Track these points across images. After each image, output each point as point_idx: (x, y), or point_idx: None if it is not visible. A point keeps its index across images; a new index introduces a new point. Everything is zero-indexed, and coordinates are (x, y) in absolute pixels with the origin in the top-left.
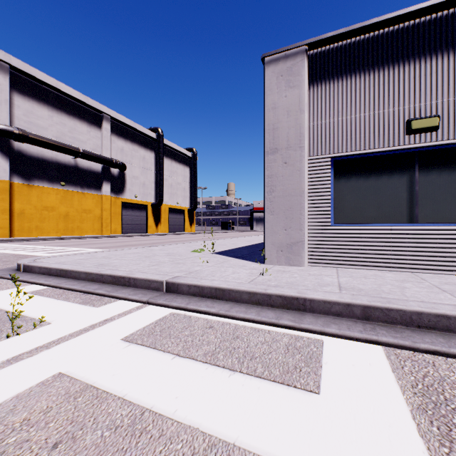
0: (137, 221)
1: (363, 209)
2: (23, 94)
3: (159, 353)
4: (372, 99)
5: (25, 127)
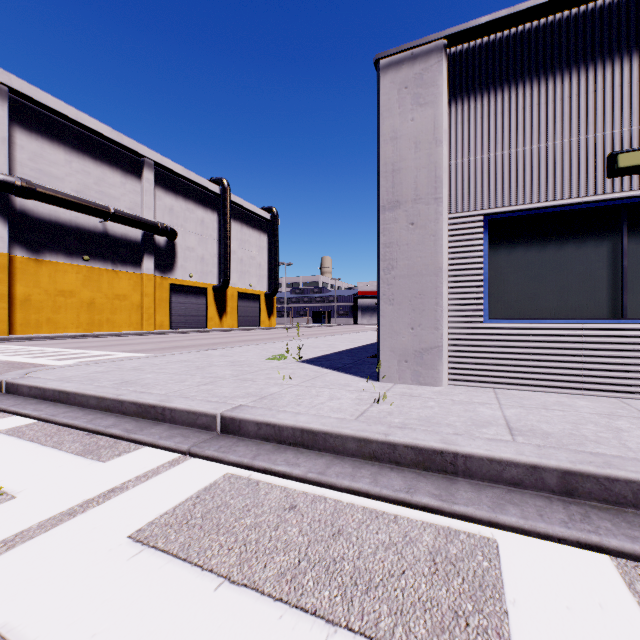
0: (193, 311)
1: (536, 297)
2: (29, 129)
3: (192, 574)
4: (551, 121)
5: (31, 176)
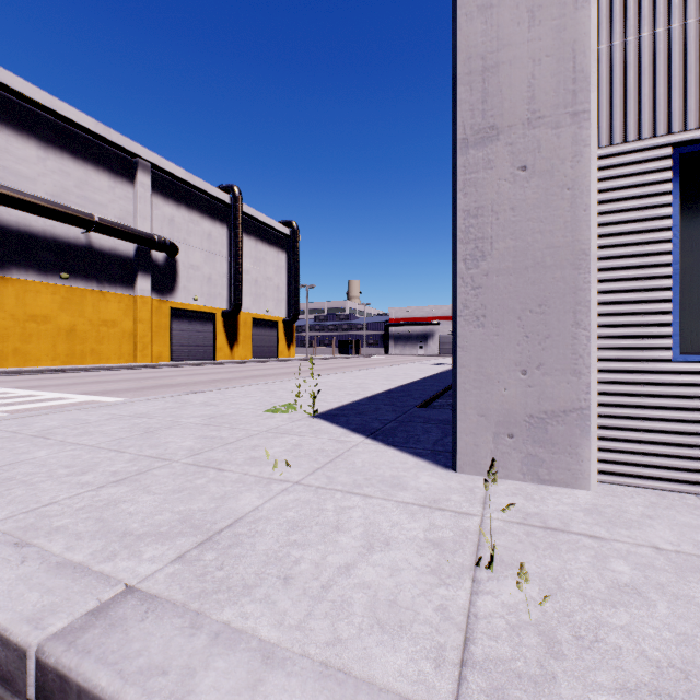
0: (199, 340)
1: None
2: None
3: None
4: None
5: None
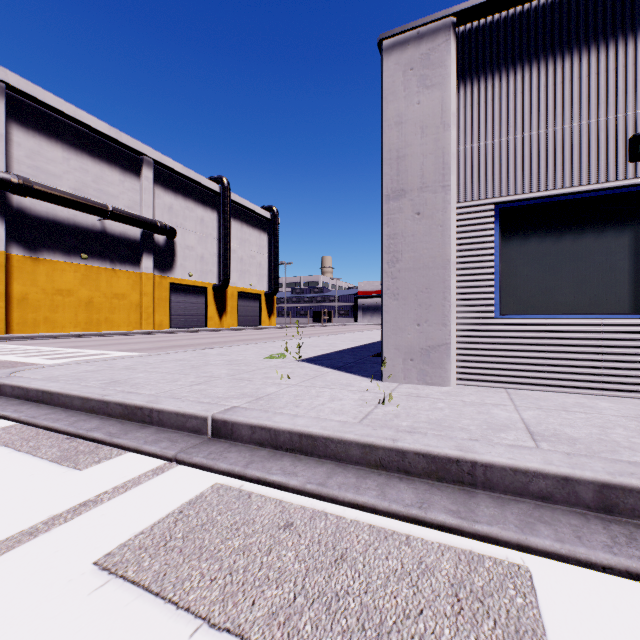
0: (193, 310)
1: (551, 290)
2: (26, 126)
3: (164, 614)
4: (568, 102)
5: (28, 174)
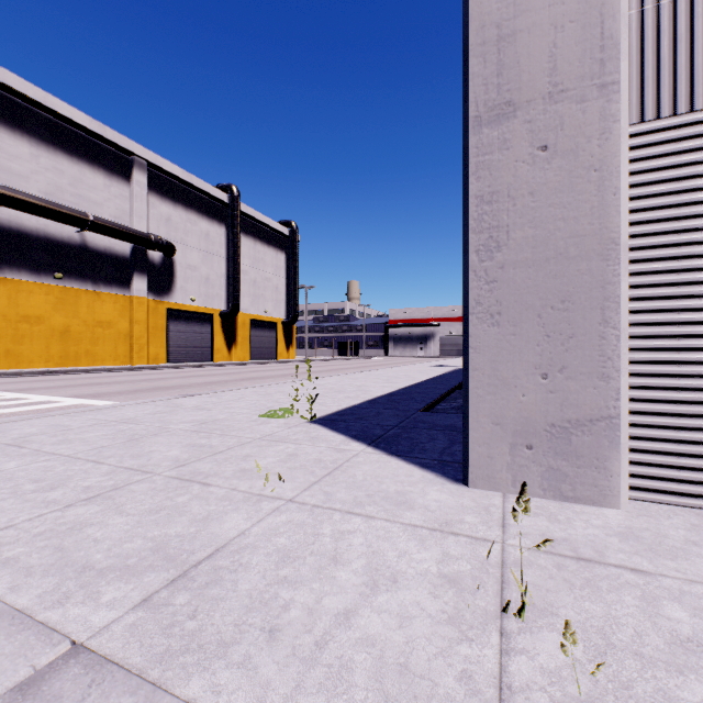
0: (196, 341)
1: None
2: None
3: None
4: None
5: None
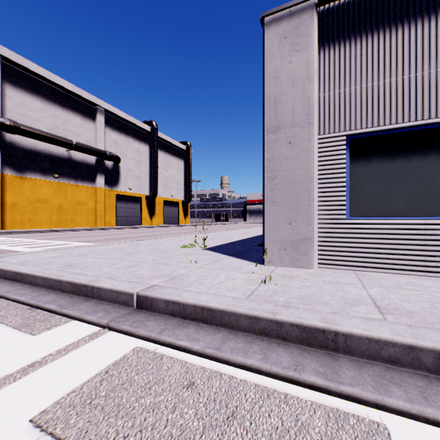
0: (132, 213)
1: (388, 199)
2: (16, 85)
3: None
4: (400, 61)
5: (17, 118)
